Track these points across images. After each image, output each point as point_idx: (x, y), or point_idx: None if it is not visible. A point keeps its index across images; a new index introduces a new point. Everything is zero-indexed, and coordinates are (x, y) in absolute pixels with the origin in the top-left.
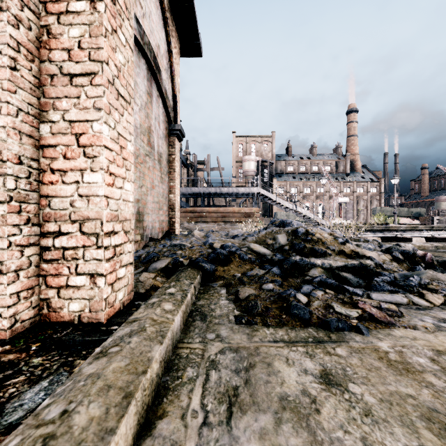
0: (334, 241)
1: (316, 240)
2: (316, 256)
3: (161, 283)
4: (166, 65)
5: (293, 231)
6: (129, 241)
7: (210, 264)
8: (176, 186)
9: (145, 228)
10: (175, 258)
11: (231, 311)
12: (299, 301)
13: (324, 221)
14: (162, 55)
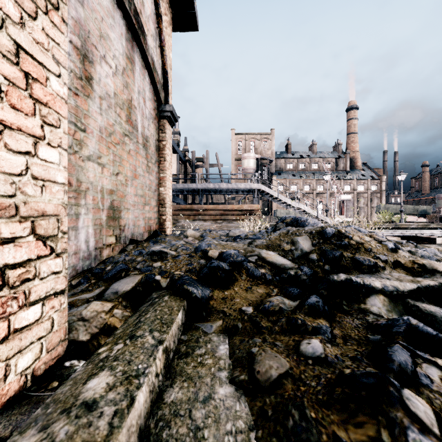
0: (381, 247)
1: (356, 246)
2: (363, 270)
3: (120, 321)
4: (154, 32)
5: (320, 232)
6: (56, 253)
7: (202, 287)
8: (167, 178)
9: (124, 228)
10: (148, 275)
11: (244, 440)
12: (423, 427)
13: (328, 219)
14: (147, 16)
